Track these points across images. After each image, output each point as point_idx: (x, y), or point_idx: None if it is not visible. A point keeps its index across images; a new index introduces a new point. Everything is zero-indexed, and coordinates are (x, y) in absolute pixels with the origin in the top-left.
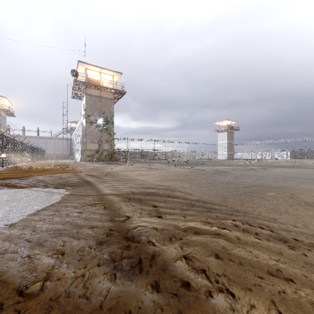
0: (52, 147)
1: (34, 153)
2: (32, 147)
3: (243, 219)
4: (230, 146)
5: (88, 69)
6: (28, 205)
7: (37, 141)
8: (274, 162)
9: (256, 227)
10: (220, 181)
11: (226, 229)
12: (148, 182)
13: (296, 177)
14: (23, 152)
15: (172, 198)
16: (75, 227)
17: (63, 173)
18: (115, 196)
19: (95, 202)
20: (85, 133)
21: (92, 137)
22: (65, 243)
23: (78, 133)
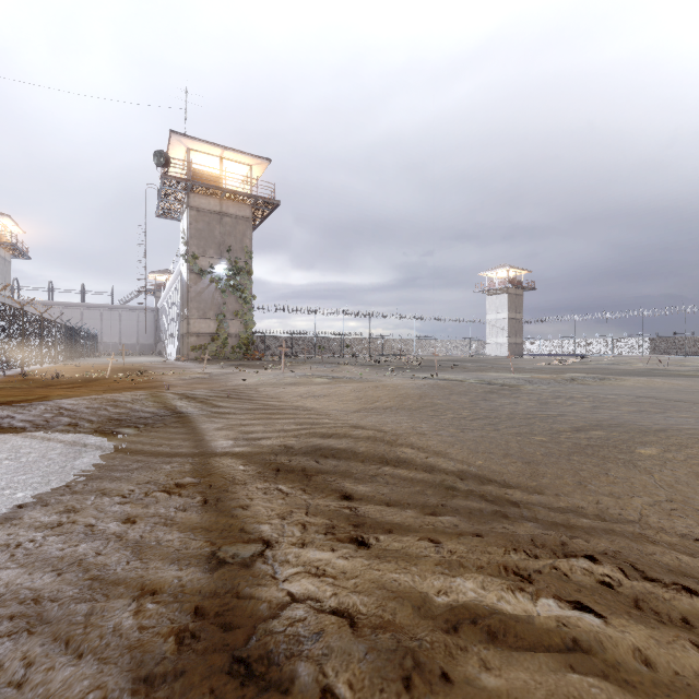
0: (114, 329)
1: (71, 341)
2: (66, 329)
3: (612, 547)
4: (515, 326)
5: (192, 151)
6: (4, 486)
7: (81, 313)
8: (618, 362)
9: (670, 588)
10: (506, 413)
11: (591, 613)
12: (329, 416)
13: (686, 401)
14: (44, 340)
15: (393, 469)
16: (90, 590)
17: (127, 390)
18: (239, 459)
19: (182, 482)
20: (187, 296)
21: (204, 304)
22: (30, 671)
23: (173, 297)
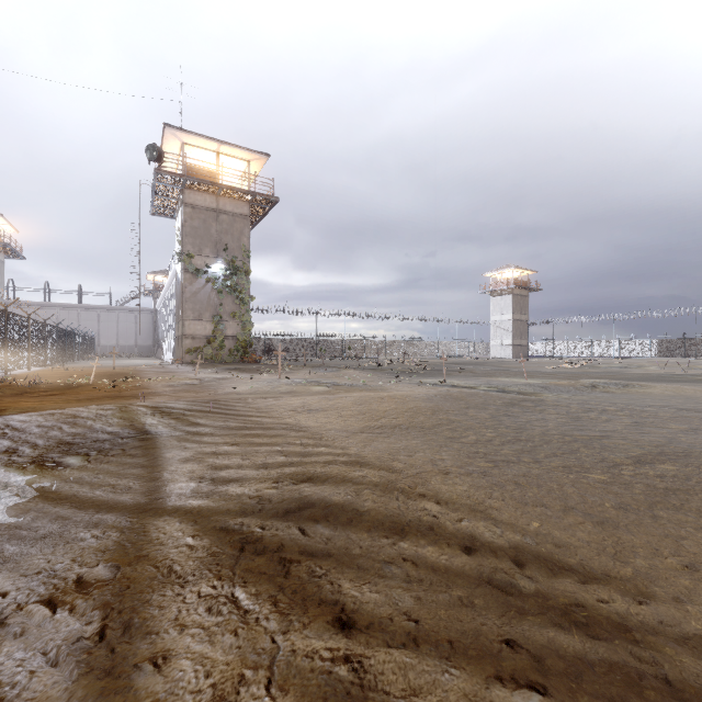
0: (112, 331)
1: (64, 343)
2: (58, 331)
3: None
4: (521, 327)
5: (188, 146)
6: None
7: (78, 315)
8: (629, 366)
9: None
10: (538, 434)
11: None
12: (325, 440)
13: None
14: (32, 343)
15: (414, 547)
16: None
17: (103, 400)
18: (191, 523)
19: (88, 577)
20: (182, 296)
21: (199, 305)
22: None
23: (170, 298)
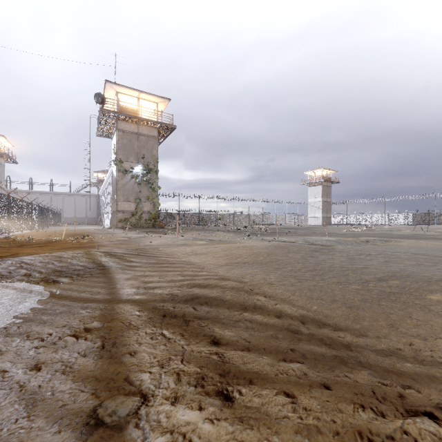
0: (71, 208)
1: (42, 216)
2: (39, 208)
3: None
4: (327, 206)
5: (120, 94)
6: None
7: (50, 198)
8: (393, 229)
9: None
10: (328, 266)
11: None
12: (205, 269)
13: None
14: (24, 215)
15: (251, 315)
16: None
17: (73, 249)
18: (137, 306)
19: (90, 327)
20: (116, 186)
21: (127, 192)
22: None
23: (108, 187)
